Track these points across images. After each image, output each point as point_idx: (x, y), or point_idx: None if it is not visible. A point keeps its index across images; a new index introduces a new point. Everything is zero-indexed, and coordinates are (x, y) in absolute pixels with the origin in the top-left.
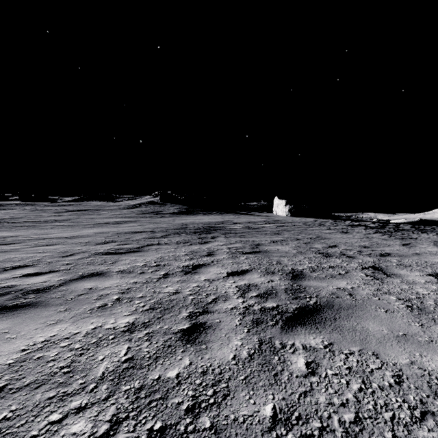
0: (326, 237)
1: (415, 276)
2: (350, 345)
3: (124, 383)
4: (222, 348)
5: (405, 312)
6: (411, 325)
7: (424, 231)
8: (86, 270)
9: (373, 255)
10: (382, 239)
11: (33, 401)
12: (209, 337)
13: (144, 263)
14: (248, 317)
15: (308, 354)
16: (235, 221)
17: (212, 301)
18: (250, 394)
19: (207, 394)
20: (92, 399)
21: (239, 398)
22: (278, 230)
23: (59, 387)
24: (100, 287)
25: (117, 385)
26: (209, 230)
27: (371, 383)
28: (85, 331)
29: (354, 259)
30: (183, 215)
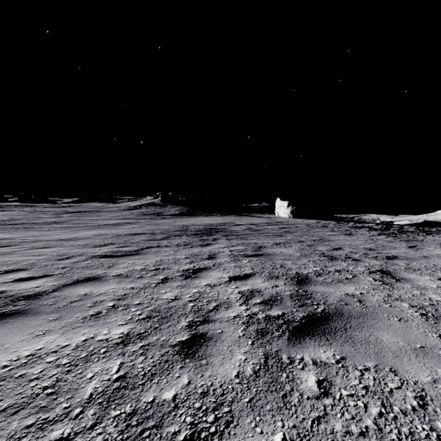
0: (329, 239)
1: (426, 281)
2: (365, 360)
3: (114, 407)
4: (224, 363)
5: (420, 321)
6: (428, 336)
7: (429, 233)
8: (82, 274)
9: (379, 258)
10: (387, 242)
11: (9, 430)
12: (210, 350)
13: (143, 266)
14: (252, 327)
15: (319, 371)
16: (237, 223)
17: (213, 308)
18: (257, 421)
19: (208, 421)
20: (76, 427)
21: (243, 426)
22: (281, 232)
23: (40, 413)
24: (95, 292)
25: (106, 410)
26: (210, 232)
27: (392, 406)
28: (75, 343)
29: (361, 262)
30: (183, 216)
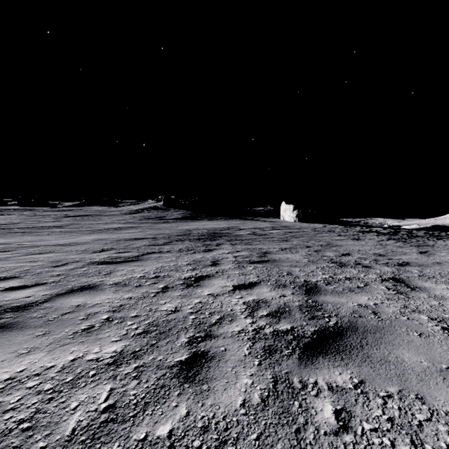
0: (337, 244)
1: (443, 290)
2: (386, 384)
3: (99, 447)
4: (228, 388)
5: (442, 336)
6: None
7: (440, 238)
8: (77, 283)
9: (391, 265)
10: (397, 247)
11: None
12: (212, 372)
13: (142, 274)
14: (259, 343)
15: (336, 398)
16: (241, 227)
17: (216, 322)
18: None
19: None
20: None
21: None
22: (287, 236)
23: None
24: (90, 303)
25: None
26: (213, 236)
27: (423, 444)
28: (62, 364)
29: (371, 269)
30: (186, 220)
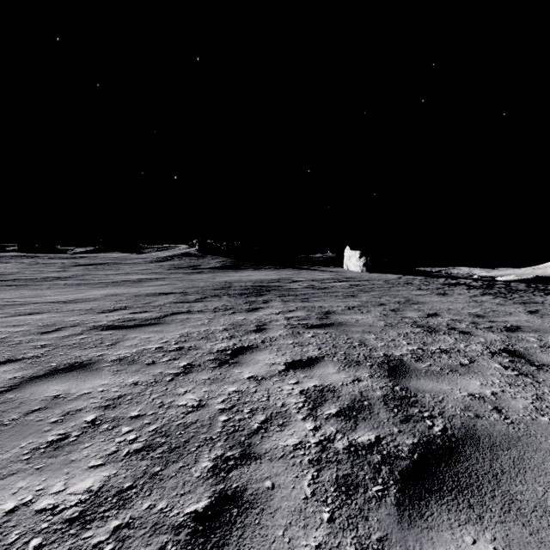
0: (419, 301)
1: None
2: None
3: None
4: None
5: None
6: None
7: (548, 292)
8: (65, 358)
9: (496, 330)
10: (497, 304)
11: None
12: (249, 540)
13: (160, 344)
14: (328, 471)
15: None
16: (295, 278)
17: (259, 427)
18: None
19: None
20: None
21: None
22: (353, 290)
23: None
24: (74, 393)
25: None
26: (260, 290)
27: None
28: None
29: (472, 336)
30: (226, 270)
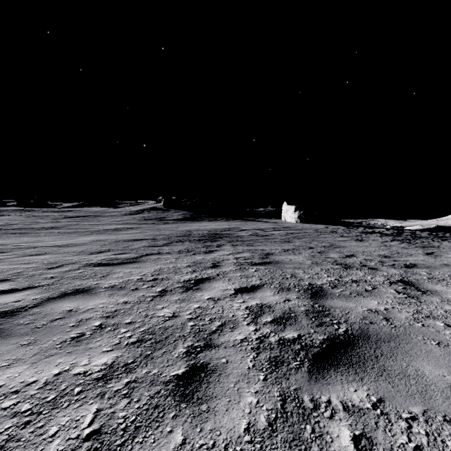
0: (340, 246)
1: None
2: (408, 403)
3: None
4: (230, 409)
5: None
6: None
7: (444, 239)
8: (71, 286)
9: (397, 266)
10: (402, 248)
11: None
12: (212, 389)
13: (140, 276)
14: (264, 354)
15: (353, 421)
16: (242, 228)
17: (217, 329)
18: None
19: None
20: None
21: None
22: (288, 237)
23: None
24: (82, 308)
25: None
26: (214, 237)
27: None
28: (45, 379)
29: (378, 271)
30: (187, 221)
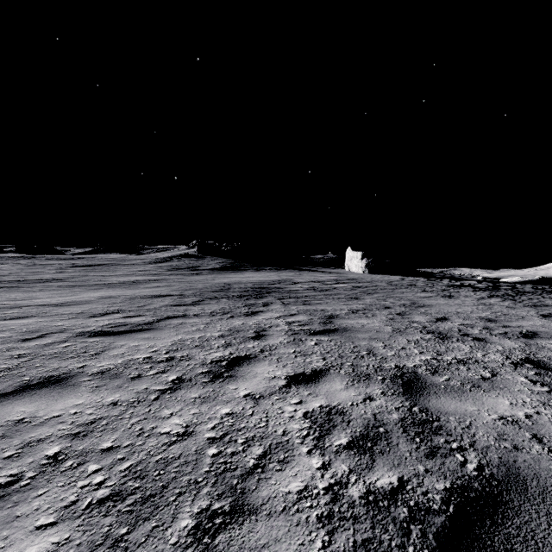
0: (425, 304)
1: None
2: None
3: None
4: None
5: None
6: None
7: None
8: (41, 371)
9: (512, 336)
10: (507, 307)
11: None
12: None
13: (149, 353)
14: (342, 535)
15: None
16: (296, 280)
17: (256, 465)
18: None
19: None
20: None
21: None
22: (356, 292)
23: None
24: (41, 416)
25: None
26: (260, 293)
27: None
28: None
29: (488, 343)
30: (226, 271)
